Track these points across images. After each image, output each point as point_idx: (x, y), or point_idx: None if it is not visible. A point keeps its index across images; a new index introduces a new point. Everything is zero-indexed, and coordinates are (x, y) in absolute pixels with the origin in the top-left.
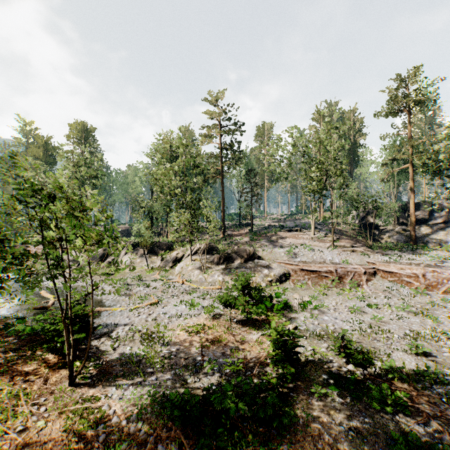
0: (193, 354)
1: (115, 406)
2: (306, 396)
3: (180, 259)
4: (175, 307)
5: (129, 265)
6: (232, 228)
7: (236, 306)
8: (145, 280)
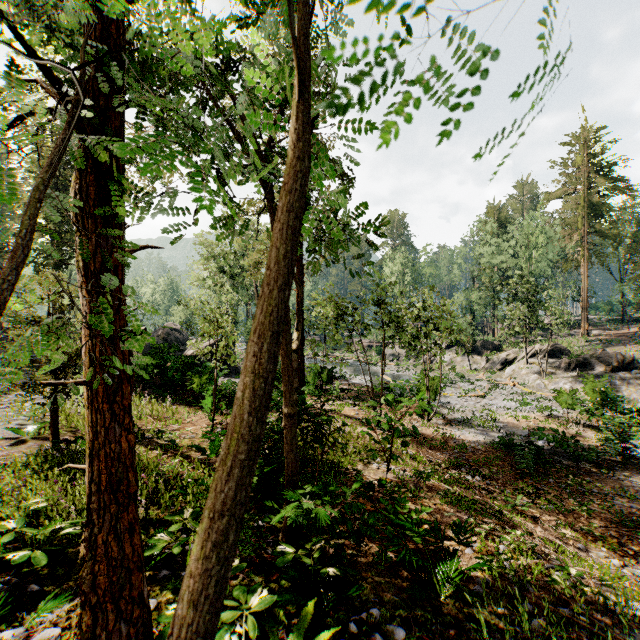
0: (520, 431)
1: (459, 435)
2: (632, 473)
3: (511, 361)
4: (503, 402)
5: (449, 363)
6: (605, 325)
7: (574, 404)
8: (468, 379)
